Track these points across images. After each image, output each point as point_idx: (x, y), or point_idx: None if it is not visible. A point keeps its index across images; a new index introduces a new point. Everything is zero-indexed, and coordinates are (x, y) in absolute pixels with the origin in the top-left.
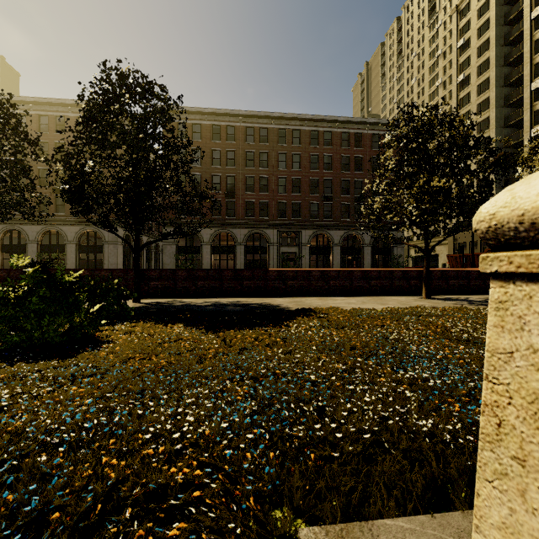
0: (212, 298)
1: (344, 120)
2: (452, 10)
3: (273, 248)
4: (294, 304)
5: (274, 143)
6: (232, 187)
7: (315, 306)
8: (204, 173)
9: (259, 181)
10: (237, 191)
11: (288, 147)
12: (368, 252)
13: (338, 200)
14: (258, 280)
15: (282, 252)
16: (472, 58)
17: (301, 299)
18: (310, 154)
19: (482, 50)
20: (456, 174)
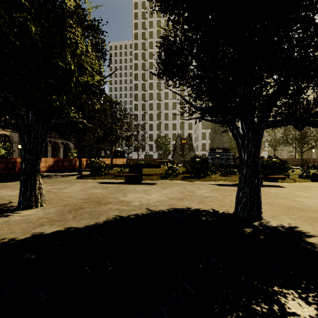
0: None
1: None
2: None
3: None
4: None
5: None
6: None
7: None
8: None
9: None
10: None
11: None
12: None
13: None
14: None
15: None
16: None
17: None
18: None
19: None
20: None
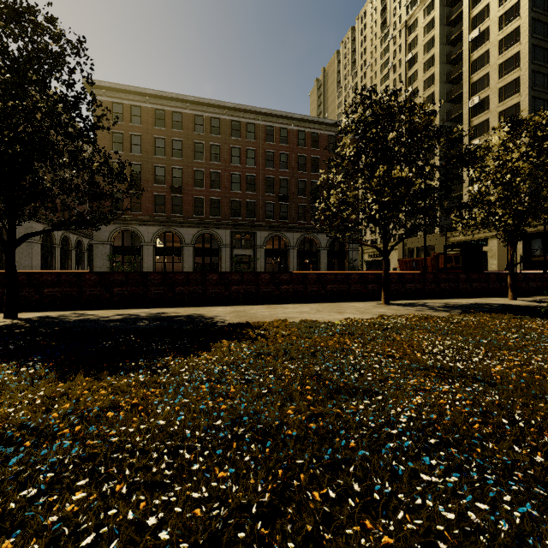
0: (131, 309)
1: (301, 117)
2: (402, 25)
3: (225, 249)
4: (234, 315)
5: (227, 136)
6: (180, 182)
7: (259, 317)
8: (145, 162)
9: (210, 176)
10: (185, 186)
11: (242, 142)
12: (324, 255)
13: (295, 200)
14: (195, 284)
15: (236, 254)
16: (419, 72)
17: (245, 308)
18: (265, 151)
19: (428, 65)
20: (416, 168)
